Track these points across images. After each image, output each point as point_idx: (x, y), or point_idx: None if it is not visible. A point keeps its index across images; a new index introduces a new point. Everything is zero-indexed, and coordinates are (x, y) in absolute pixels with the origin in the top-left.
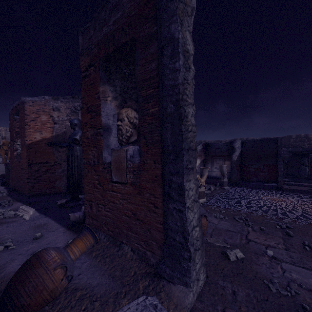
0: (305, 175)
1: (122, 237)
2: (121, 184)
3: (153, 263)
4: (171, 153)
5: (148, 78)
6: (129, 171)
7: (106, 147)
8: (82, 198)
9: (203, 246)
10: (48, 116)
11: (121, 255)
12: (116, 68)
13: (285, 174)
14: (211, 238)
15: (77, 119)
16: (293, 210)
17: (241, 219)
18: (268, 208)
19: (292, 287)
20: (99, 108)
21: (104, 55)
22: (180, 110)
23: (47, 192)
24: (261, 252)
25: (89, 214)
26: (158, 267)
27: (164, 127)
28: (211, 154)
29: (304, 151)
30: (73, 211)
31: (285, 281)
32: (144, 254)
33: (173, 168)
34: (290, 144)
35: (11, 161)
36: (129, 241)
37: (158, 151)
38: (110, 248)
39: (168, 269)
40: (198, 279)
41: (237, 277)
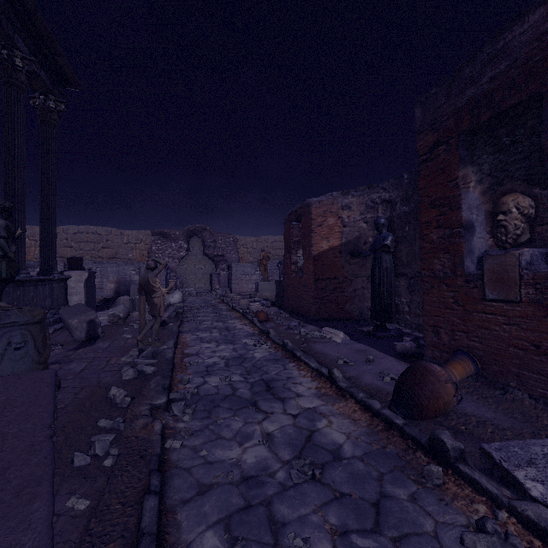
0: None
1: (507, 377)
2: (506, 302)
3: None
4: None
5: None
6: (526, 285)
7: (467, 253)
8: (389, 328)
9: None
10: (335, 218)
11: (512, 400)
12: (486, 138)
13: None
14: None
15: (384, 218)
16: None
17: None
18: None
19: None
20: (456, 200)
21: (468, 127)
22: None
23: (335, 317)
24: None
25: (434, 344)
26: None
27: None
28: None
29: None
30: (389, 342)
31: None
32: None
33: None
34: None
35: (287, 277)
36: (523, 384)
37: None
38: (485, 389)
39: None
40: None
41: None
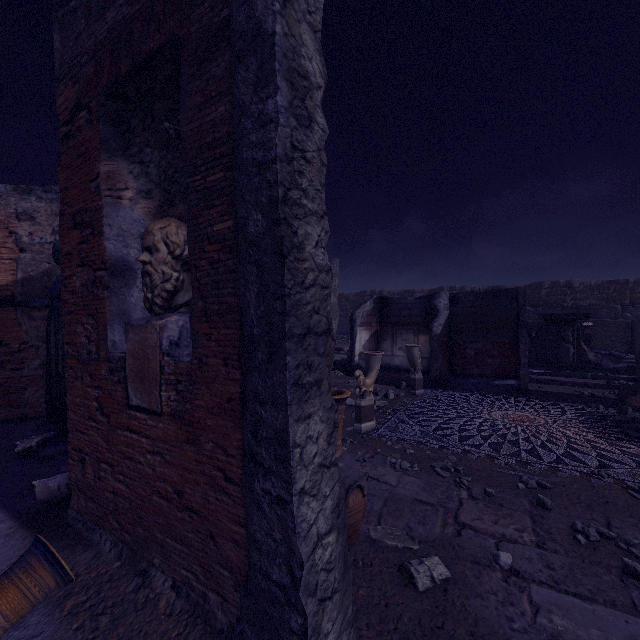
0: (569, 361)
1: (152, 549)
2: (149, 413)
3: (222, 625)
4: (259, 344)
5: (210, 143)
6: (168, 383)
7: (117, 318)
8: None
9: (346, 578)
10: (3, 233)
11: (144, 604)
12: (144, 116)
13: (533, 359)
14: (380, 525)
15: None
16: (550, 443)
17: (446, 470)
18: (502, 440)
19: None
20: (98, 217)
21: (108, 82)
22: (278, 231)
23: (1, 417)
24: (487, 557)
25: (80, 485)
26: None
27: (240, 274)
28: (391, 321)
29: (567, 314)
30: (53, 470)
31: None
32: (201, 599)
33: (264, 387)
34: (541, 298)
35: None
36: (168, 561)
37: (234, 336)
38: (119, 581)
39: None
40: None
41: (431, 639)
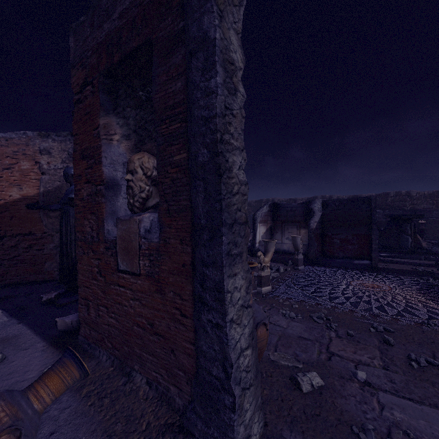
0: (408, 248)
1: (133, 360)
2: (132, 274)
3: (179, 405)
4: (204, 229)
5: (172, 106)
6: (144, 255)
7: (110, 215)
8: None
9: (257, 378)
10: (31, 163)
11: (130, 392)
12: (126, 88)
13: (382, 246)
14: (276, 352)
15: None
16: (393, 302)
17: (320, 318)
18: (359, 300)
19: (395, 438)
20: (98, 152)
21: (105, 68)
22: (217, 160)
23: (30, 280)
24: (349, 374)
25: (86, 321)
26: (185, 416)
27: (193, 186)
28: (281, 219)
29: (406, 215)
30: (65, 312)
31: (385, 426)
32: (165, 390)
33: (208, 256)
34: (388, 204)
35: None
36: (144, 367)
37: (187, 225)
38: (113, 378)
39: (200, 422)
40: (249, 434)
41: (311, 422)
